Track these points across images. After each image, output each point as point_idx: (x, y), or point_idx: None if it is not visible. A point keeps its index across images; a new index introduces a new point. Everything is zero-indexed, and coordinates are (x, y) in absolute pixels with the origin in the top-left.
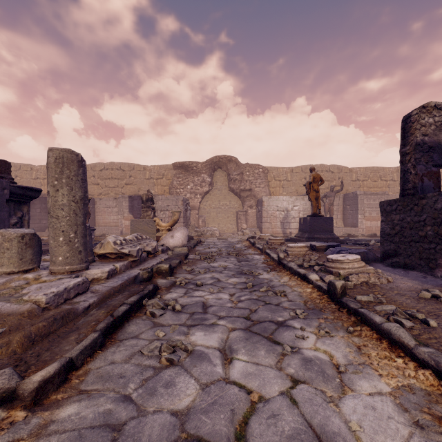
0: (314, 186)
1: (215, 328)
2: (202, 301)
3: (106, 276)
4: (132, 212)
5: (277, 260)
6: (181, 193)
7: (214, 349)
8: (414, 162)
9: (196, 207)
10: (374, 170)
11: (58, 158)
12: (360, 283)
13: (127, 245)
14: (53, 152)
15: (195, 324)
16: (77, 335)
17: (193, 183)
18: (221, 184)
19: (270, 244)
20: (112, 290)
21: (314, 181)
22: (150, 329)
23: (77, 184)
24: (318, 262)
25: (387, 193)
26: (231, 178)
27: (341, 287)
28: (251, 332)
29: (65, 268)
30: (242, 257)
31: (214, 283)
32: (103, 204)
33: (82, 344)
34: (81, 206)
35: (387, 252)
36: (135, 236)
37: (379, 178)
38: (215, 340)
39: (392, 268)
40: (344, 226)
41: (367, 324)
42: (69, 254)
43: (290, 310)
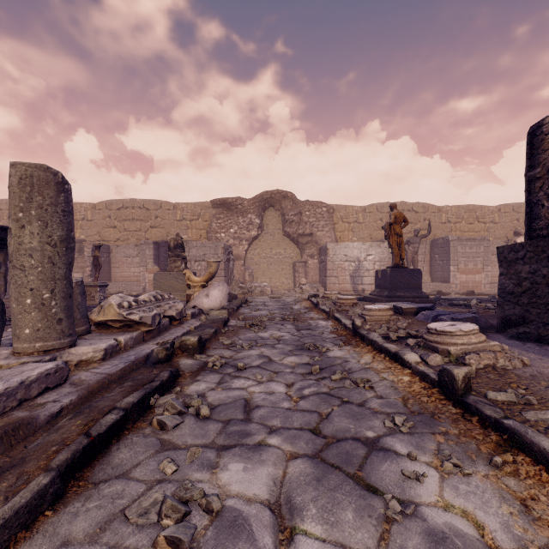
0: (396, 228)
1: (262, 453)
2: (244, 397)
3: (101, 356)
4: (159, 263)
5: (351, 328)
6: (222, 238)
7: (260, 504)
8: (548, 190)
9: (241, 257)
10: (470, 210)
11: (24, 177)
12: (483, 367)
13: (139, 308)
14: (16, 168)
15: (230, 445)
16: (14, 479)
17: (238, 225)
18: (273, 226)
19: (339, 306)
20: (107, 379)
21: (396, 222)
22: (153, 455)
23: (55, 217)
24: (410, 332)
25: (487, 238)
26: (286, 219)
27: (464, 379)
28: (325, 463)
29: (35, 346)
30: (301, 323)
31: (263, 365)
32: (121, 253)
33: (12, 505)
34: (62, 252)
35: (508, 318)
36: (152, 295)
37: (476, 219)
38: (263, 483)
39: (520, 343)
40: (431, 281)
41: (523, 450)
42: (41, 324)
43: (383, 415)
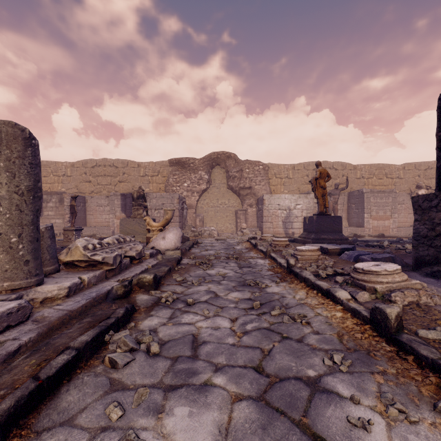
0: (321, 182)
1: (208, 395)
2: (192, 333)
3: (65, 294)
4: (125, 211)
5: (286, 266)
6: (177, 190)
7: None
8: None
9: (193, 206)
10: (380, 168)
11: None
12: (408, 304)
13: (102, 250)
14: None
15: (177, 385)
16: None
17: (190, 180)
18: (219, 181)
19: (274, 246)
20: (68, 316)
21: (321, 177)
22: (101, 397)
23: (23, 169)
24: (337, 270)
25: (394, 190)
26: (229, 175)
27: (396, 318)
28: (269, 407)
29: (3, 286)
30: (243, 261)
31: (210, 300)
32: (95, 203)
33: None
34: (29, 200)
35: (423, 258)
36: (115, 238)
37: (385, 175)
38: (208, 432)
39: (435, 280)
40: (348, 226)
41: None
42: (9, 265)
43: (321, 352)
